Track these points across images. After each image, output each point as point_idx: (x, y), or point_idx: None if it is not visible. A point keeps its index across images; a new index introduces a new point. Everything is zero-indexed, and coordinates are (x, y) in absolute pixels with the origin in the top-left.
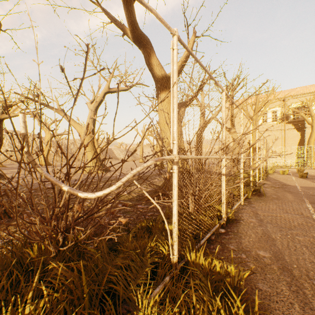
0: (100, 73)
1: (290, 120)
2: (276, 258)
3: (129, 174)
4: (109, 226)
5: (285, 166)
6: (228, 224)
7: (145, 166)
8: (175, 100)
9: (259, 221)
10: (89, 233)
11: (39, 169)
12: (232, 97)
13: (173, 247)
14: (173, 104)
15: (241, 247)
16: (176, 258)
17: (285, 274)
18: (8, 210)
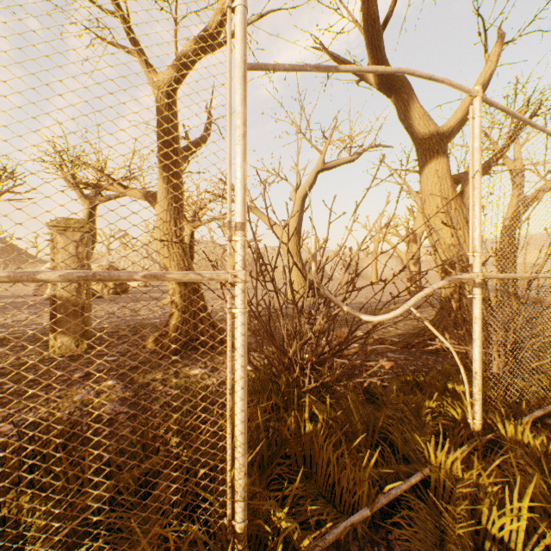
0: (310, 142)
1: None
2: None
3: (415, 297)
4: (365, 367)
5: None
6: None
7: (435, 288)
8: (476, 192)
9: None
10: (338, 374)
11: (323, 288)
12: None
13: (474, 408)
14: (474, 198)
15: None
16: (478, 425)
17: None
18: (224, 339)
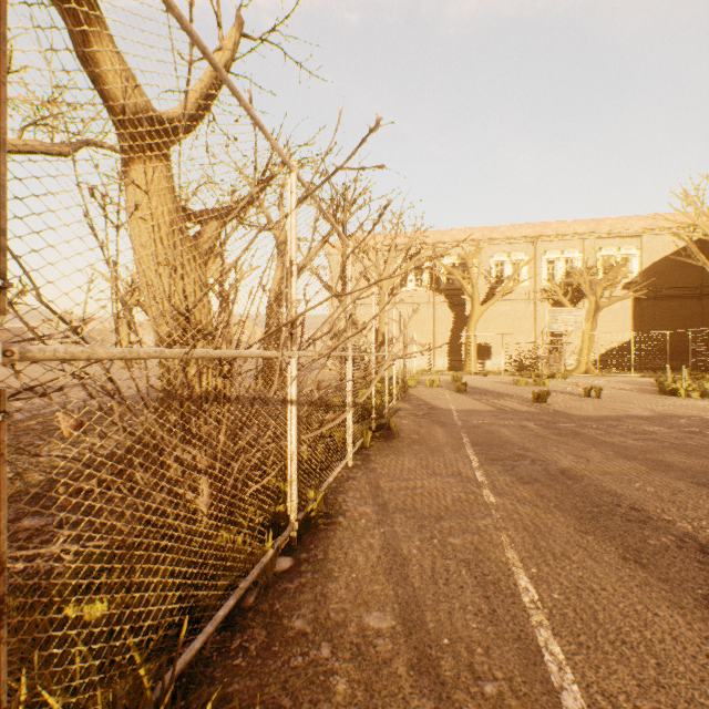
0: None
1: (442, 286)
2: (408, 626)
3: None
4: None
5: (436, 370)
6: (305, 536)
7: None
8: None
9: (380, 508)
10: None
11: None
12: (343, 225)
13: None
14: None
15: (325, 614)
16: None
17: (424, 685)
18: None
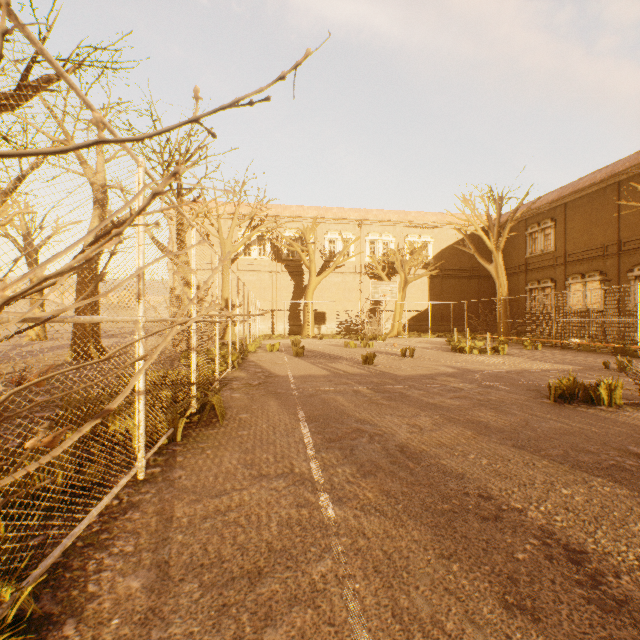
0: None
1: (284, 257)
2: None
3: None
4: None
5: (278, 334)
6: None
7: None
8: None
9: (159, 575)
10: None
11: None
12: (176, 179)
13: None
14: None
15: None
16: None
17: None
18: None
